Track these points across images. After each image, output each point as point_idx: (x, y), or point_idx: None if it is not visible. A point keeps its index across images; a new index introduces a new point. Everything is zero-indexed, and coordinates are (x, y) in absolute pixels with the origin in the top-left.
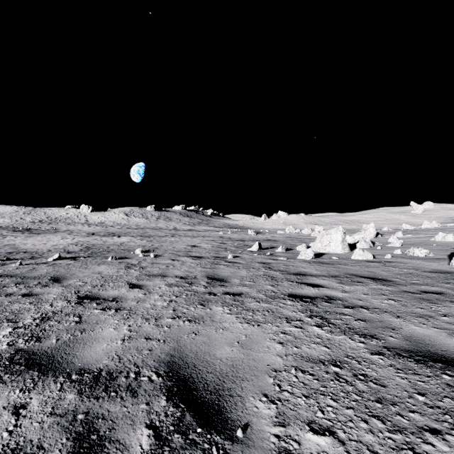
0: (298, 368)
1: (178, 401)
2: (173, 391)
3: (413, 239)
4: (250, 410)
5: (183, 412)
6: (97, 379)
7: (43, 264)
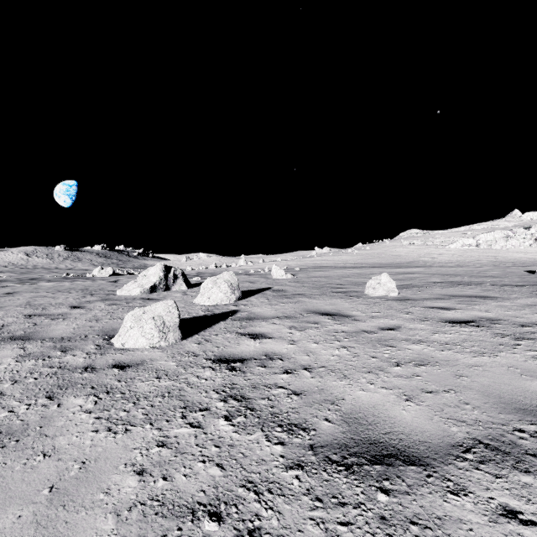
0: None
1: None
2: None
3: None
4: None
5: None
6: None
7: None
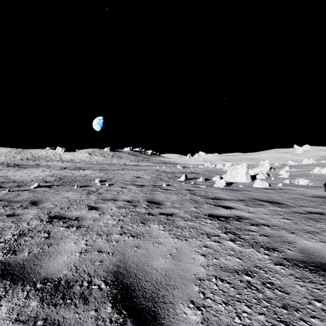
0: (218, 277)
1: (121, 308)
2: (117, 299)
3: (297, 172)
4: (180, 316)
5: (125, 318)
6: (57, 288)
7: (26, 191)
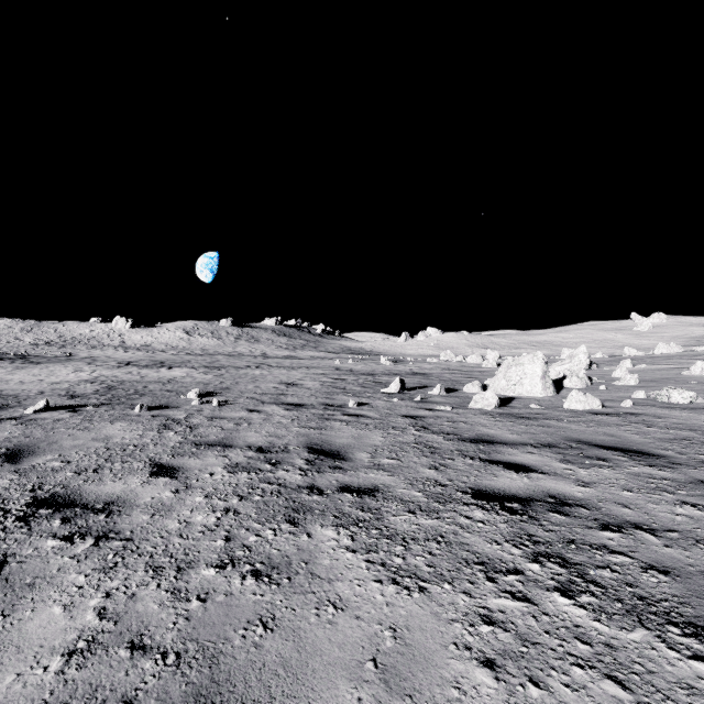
0: None
1: None
2: None
3: (652, 372)
4: None
5: None
6: None
7: (12, 420)
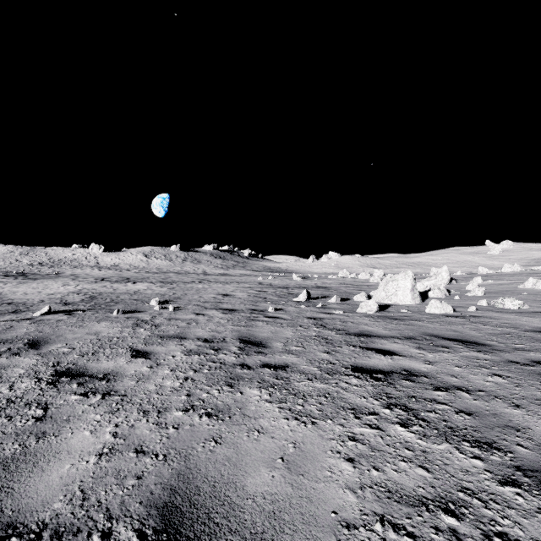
0: (385, 519)
1: None
2: None
3: (497, 286)
4: None
5: None
6: None
7: (26, 320)
